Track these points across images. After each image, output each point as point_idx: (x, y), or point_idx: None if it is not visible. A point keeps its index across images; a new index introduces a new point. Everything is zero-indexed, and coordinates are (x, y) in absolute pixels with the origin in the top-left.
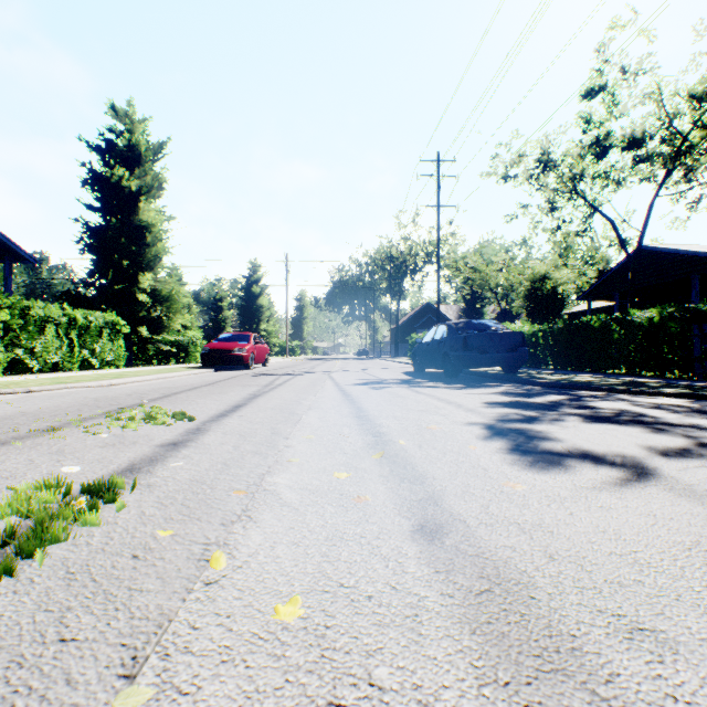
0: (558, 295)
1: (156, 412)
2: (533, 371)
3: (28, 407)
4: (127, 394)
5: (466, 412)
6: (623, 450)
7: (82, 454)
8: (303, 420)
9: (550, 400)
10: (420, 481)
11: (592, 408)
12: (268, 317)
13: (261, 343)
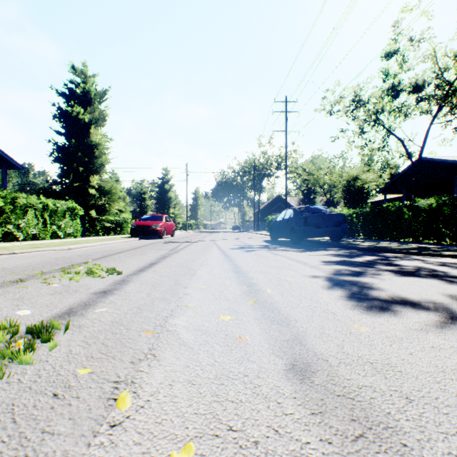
0: (365, 190)
1: (95, 268)
2: (350, 240)
3: (9, 264)
4: (78, 255)
5: (311, 268)
6: (432, 297)
7: (36, 300)
8: (197, 274)
9: (367, 259)
10: (286, 323)
11: (398, 265)
12: (175, 205)
13: (170, 221)
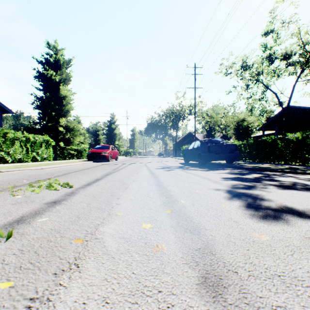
0: (249, 128)
1: (54, 183)
2: (240, 162)
3: None
4: (46, 173)
5: (214, 183)
6: None
7: None
8: (129, 187)
9: (254, 176)
10: (197, 231)
11: (278, 181)
12: (119, 139)
13: (114, 149)
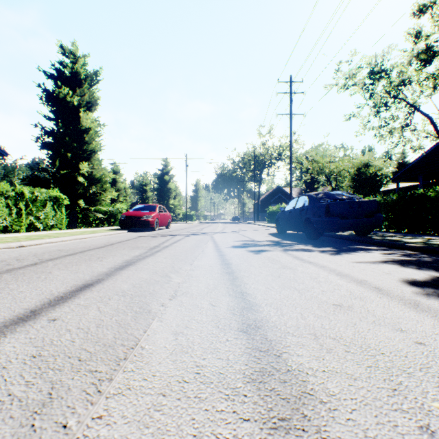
0: (378, 177)
1: None
2: (377, 233)
3: None
4: (1, 261)
5: (422, 314)
6: None
7: None
8: (143, 342)
9: None
10: None
11: None
12: (175, 196)
13: (164, 211)
